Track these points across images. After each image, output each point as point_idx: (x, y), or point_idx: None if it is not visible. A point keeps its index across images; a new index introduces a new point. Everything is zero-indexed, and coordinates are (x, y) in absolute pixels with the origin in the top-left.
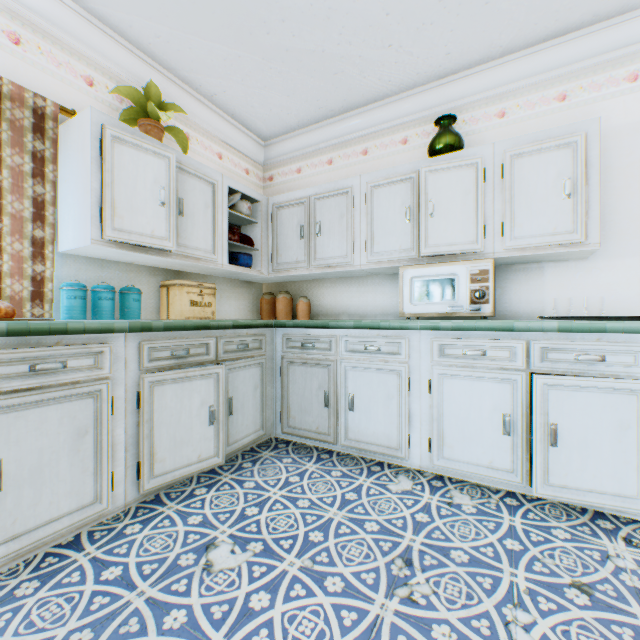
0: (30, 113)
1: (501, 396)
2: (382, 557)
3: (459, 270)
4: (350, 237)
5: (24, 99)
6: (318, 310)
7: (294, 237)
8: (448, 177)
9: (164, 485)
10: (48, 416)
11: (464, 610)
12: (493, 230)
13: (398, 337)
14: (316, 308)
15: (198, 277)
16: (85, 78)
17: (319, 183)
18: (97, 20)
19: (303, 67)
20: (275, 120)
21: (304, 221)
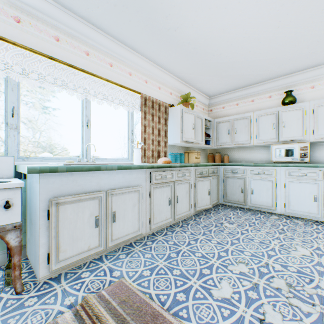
0: (164, 108)
1: (312, 189)
2: (274, 229)
3: (295, 146)
4: (249, 134)
5: (163, 105)
6: (231, 159)
7: (225, 133)
8: (290, 113)
9: (199, 210)
10: (183, 187)
11: (302, 238)
12: (309, 132)
13: (271, 169)
14: (231, 158)
15: (191, 148)
16: (170, 93)
17: (232, 112)
18: (174, 76)
19: (234, 78)
20: (216, 92)
21: (229, 128)
